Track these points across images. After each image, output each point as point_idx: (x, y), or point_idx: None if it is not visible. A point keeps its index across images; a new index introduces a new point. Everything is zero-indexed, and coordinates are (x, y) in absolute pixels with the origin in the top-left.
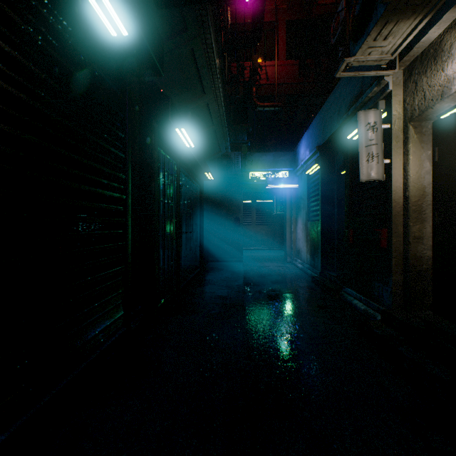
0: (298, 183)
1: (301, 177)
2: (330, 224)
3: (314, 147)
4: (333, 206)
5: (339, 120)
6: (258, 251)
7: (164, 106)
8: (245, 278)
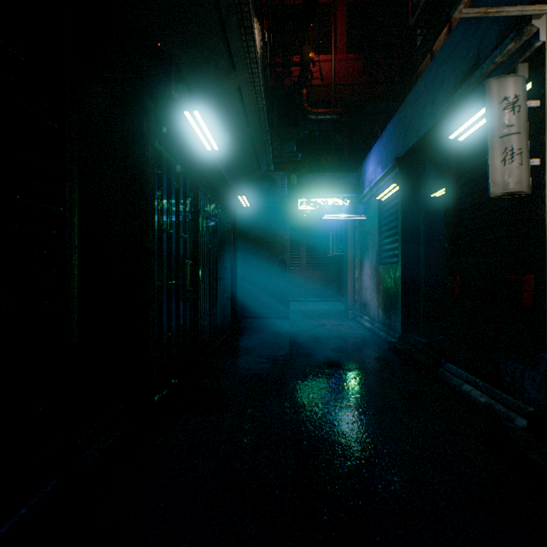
0: (365, 213)
1: (369, 204)
2: (415, 268)
3: (390, 161)
4: (418, 242)
5: (434, 114)
6: (309, 303)
7: (164, 71)
8: (294, 343)
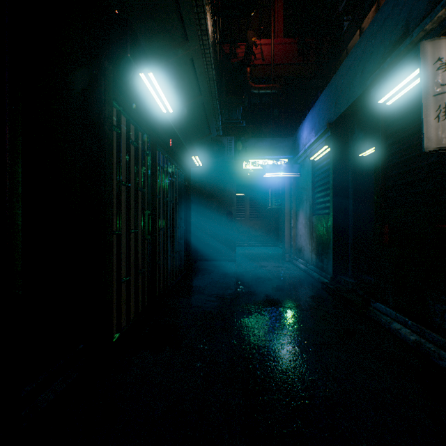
0: (300, 171)
1: (304, 164)
2: (344, 219)
3: (322, 127)
4: (347, 196)
5: (363, 82)
6: (252, 247)
7: (120, 34)
8: (240, 283)
